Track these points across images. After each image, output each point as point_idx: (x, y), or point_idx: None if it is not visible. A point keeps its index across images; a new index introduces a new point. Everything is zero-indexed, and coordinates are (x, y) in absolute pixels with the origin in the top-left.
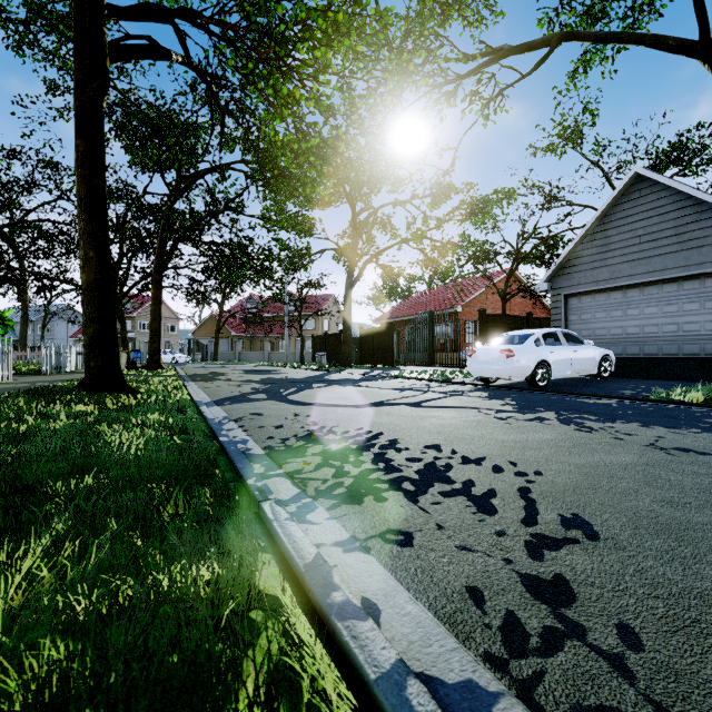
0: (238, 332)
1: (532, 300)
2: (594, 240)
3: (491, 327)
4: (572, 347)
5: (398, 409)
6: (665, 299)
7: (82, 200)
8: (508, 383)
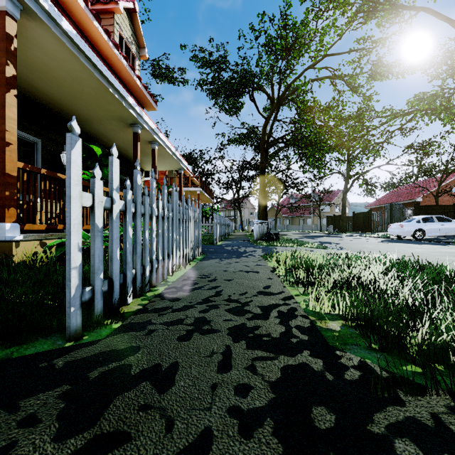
0: (285, 214)
1: (452, 197)
2: None
3: (423, 212)
4: (440, 223)
5: (343, 240)
6: None
7: (261, 189)
8: (410, 238)
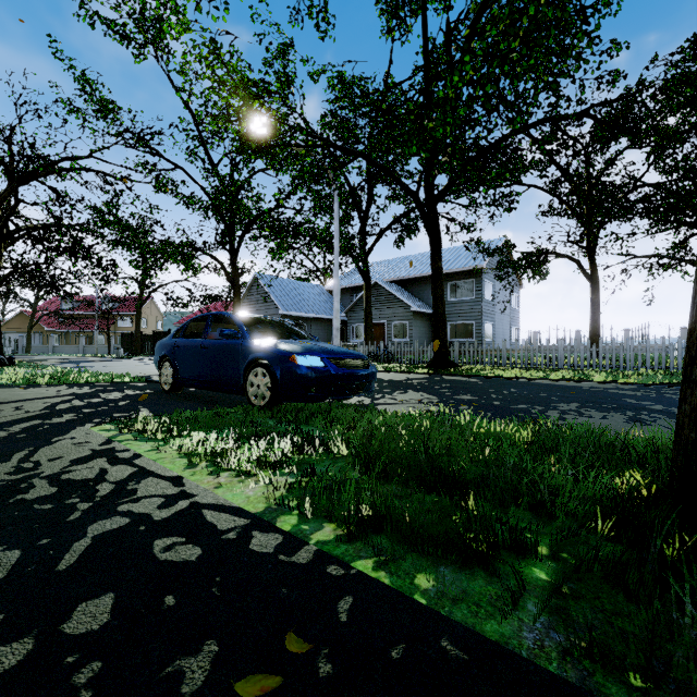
0: (52, 327)
1: None
2: (248, 299)
3: None
4: None
5: (111, 364)
6: (264, 327)
7: None
8: None
